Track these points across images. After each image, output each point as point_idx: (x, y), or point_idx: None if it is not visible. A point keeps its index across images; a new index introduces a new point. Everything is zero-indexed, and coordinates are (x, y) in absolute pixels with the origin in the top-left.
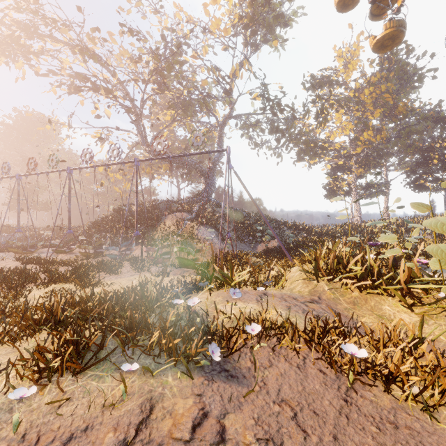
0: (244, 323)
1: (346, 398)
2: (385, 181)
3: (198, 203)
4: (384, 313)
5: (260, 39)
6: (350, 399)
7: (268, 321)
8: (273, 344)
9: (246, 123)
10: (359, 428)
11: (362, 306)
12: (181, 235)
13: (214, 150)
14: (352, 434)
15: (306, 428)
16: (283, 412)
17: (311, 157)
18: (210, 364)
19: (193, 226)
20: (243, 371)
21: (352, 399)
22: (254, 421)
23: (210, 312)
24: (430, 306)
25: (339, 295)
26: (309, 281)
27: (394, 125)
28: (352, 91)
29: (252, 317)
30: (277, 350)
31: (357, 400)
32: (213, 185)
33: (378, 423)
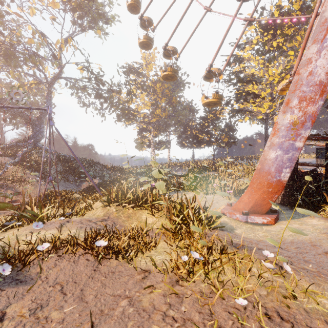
0: (38, 244)
1: (96, 269)
2: (168, 140)
3: (23, 148)
4: (142, 220)
5: (86, 24)
6: (97, 269)
7: (60, 239)
8: (61, 253)
9: (75, 85)
10: (96, 280)
11: (132, 218)
12: (0, 179)
13: (35, 108)
14: (91, 285)
15: (66, 292)
16: (55, 289)
17: (126, 119)
18: (3, 280)
19: (16, 170)
20: (32, 276)
21: (98, 268)
22: (31, 301)
23: (13, 243)
24: (161, 212)
25: (121, 213)
26: (105, 207)
27: (172, 108)
28: (151, 82)
29: (50, 239)
30: (63, 256)
31: (101, 268)
32: (41, 132)
33: (106, 275)
